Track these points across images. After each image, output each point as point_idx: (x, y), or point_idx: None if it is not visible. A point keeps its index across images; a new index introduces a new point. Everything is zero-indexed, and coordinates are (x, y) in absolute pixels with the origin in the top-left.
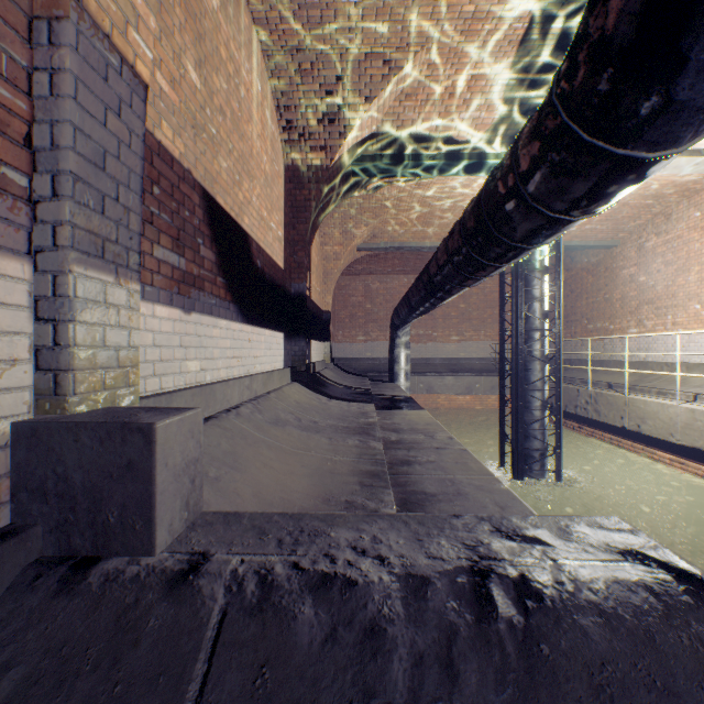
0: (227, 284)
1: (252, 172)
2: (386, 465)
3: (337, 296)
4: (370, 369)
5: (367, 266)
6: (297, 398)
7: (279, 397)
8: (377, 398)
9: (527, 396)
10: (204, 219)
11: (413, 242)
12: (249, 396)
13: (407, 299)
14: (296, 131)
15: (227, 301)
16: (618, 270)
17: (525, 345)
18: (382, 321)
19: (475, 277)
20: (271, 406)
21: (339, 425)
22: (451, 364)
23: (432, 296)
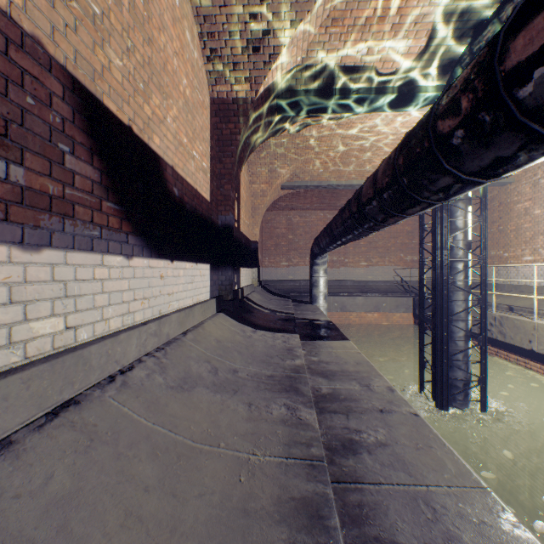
0: (122, 211)
1: (166, 88)
2: (328, 476)
3: (264, 228)
4: (291, 289)
5: (290, 203)
6: (219, 335)
7: (197, 338)
8: (301, 324)
9: (450, 326)
10: (73, 119)
11: (330, 181)
12: (156, 344)
13: (330, 230)
14: (220, 61)
15: (122, 233)
16: (513, 204)
17: (449, 276)
18: (302, 249)
19: (431, 202)
20: (182, 355)
21: (262, 373)
22: (360, 286)
23: (361, 227)
